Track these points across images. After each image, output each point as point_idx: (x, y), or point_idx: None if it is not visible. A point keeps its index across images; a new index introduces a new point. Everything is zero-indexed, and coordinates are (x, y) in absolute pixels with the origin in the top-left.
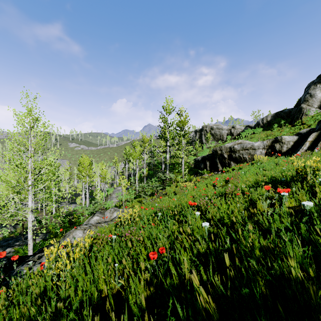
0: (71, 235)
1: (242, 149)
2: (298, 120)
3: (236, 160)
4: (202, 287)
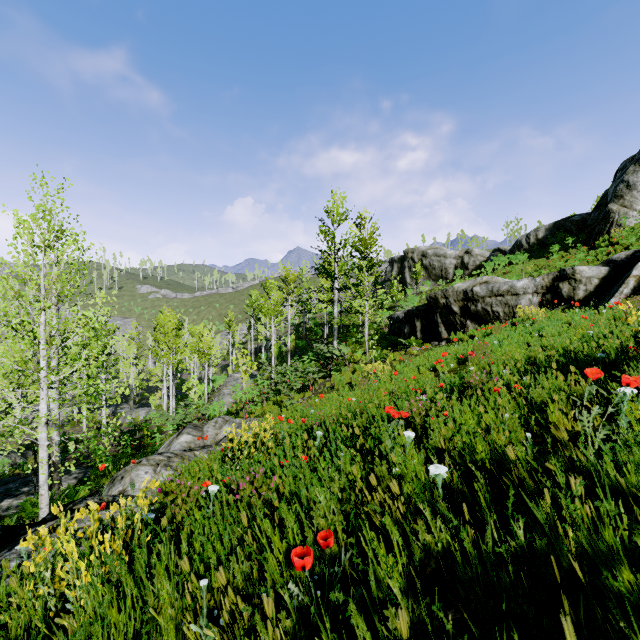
0: (128, 478)
1: (489, 294)
2: (602, 237)
3: (479, 317)
4: None
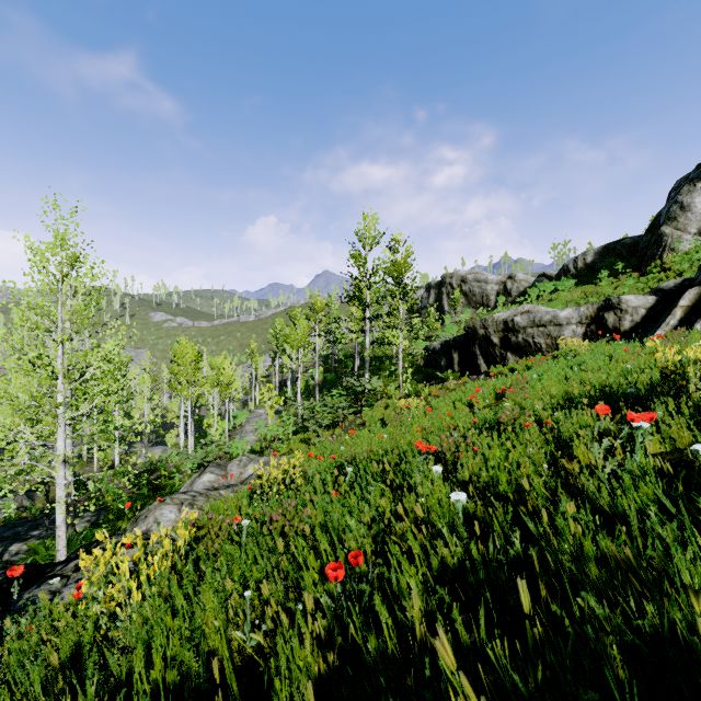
0: (152, 518)
1: (531, 324)
2: (654, 262)
3: (520, 349)
4: (459, 661)
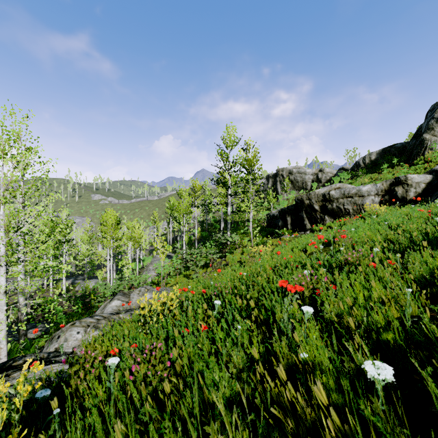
0: (63, 337)
1: (342, 196)
2: (418, 157)
3: (334, 213)
4: None
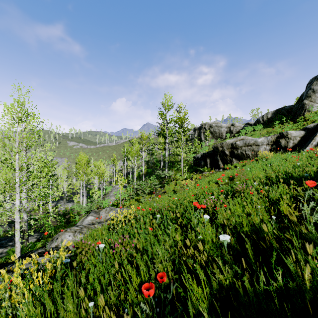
0: (60, 239)
1: (244, 145)
2: (300, 117)
3: (239, 157)
4: None
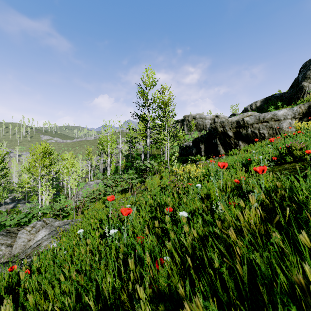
0: None
1: (257, 121)
2: (299, 100)
3: (248, 138)
4: None
